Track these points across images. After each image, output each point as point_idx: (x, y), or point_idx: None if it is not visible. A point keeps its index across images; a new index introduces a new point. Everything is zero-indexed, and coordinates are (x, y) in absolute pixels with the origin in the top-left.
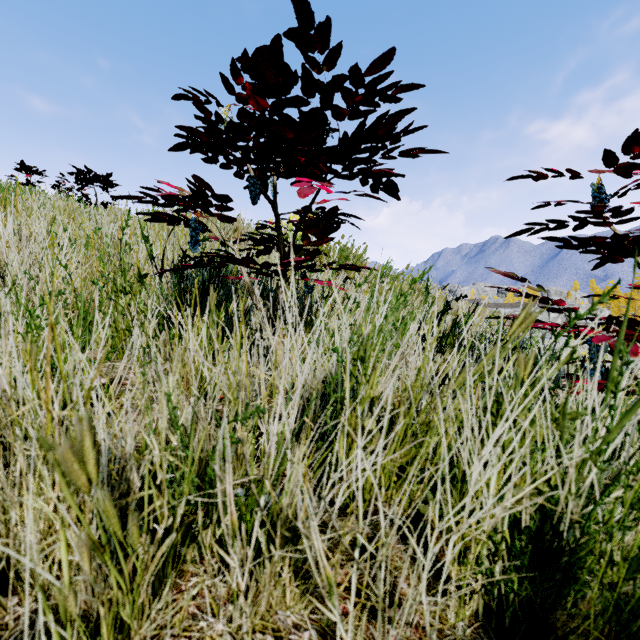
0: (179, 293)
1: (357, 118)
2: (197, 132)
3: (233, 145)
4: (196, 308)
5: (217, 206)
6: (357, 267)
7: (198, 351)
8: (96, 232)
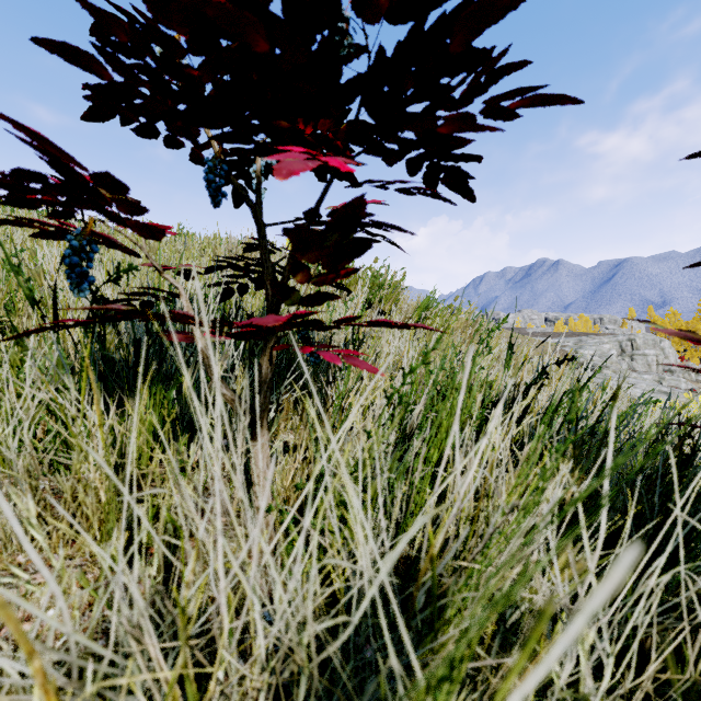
0: (95, 360)
1: (406, 19)
2: (87, 58)
3: (167, 91)
4: (125, 385)
5: (118, 203)
6: (403, 324)
7: (104, 479)
8: (31, 255)
